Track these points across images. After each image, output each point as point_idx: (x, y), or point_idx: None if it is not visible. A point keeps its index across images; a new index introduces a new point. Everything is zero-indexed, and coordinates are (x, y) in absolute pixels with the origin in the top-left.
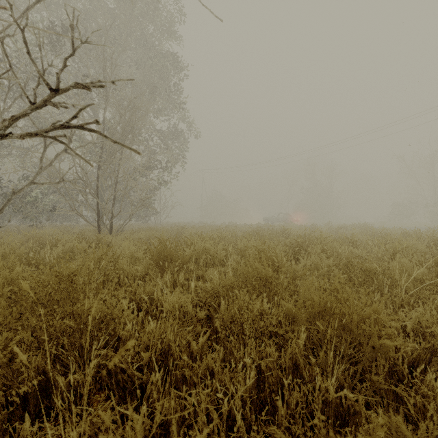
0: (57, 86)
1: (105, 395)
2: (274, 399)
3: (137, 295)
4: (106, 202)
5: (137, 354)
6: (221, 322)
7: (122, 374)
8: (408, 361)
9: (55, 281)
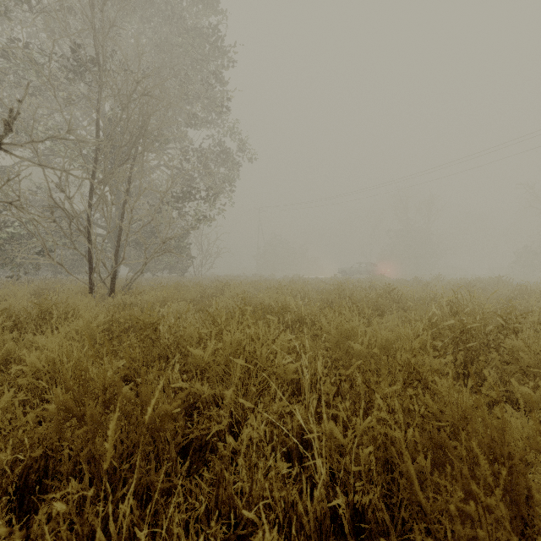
0: None
1: None
2: None
3: None
4: (94, 244)
5: None
6: None
7: None
8: None
9: None
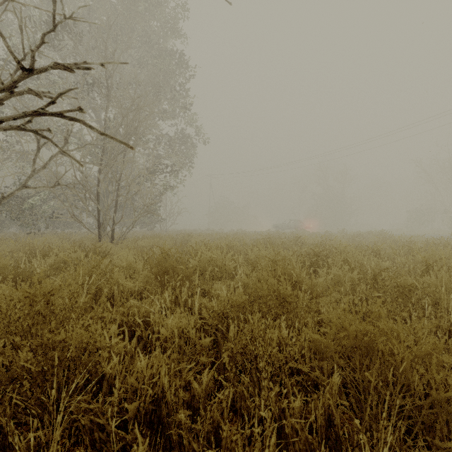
0: (31, 65)
1: None
2: None
3: (131, 316)
4: (106, 208)
5: (122, 400)
6: (230, 353)
7: (99, 431)
8: None
9: (28, 302)
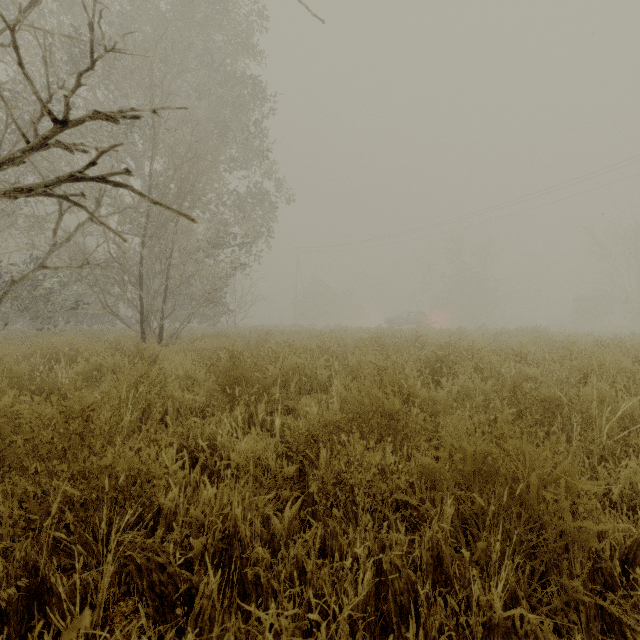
0: (65, 116)
1: (135, 604)
2: (404, 636)
3: (192, 439)
4: (153, 296)
5: (185, 538)
6: (320, 484)
7: (158, 572)
8: (619, 552)
9: (62, 419)
